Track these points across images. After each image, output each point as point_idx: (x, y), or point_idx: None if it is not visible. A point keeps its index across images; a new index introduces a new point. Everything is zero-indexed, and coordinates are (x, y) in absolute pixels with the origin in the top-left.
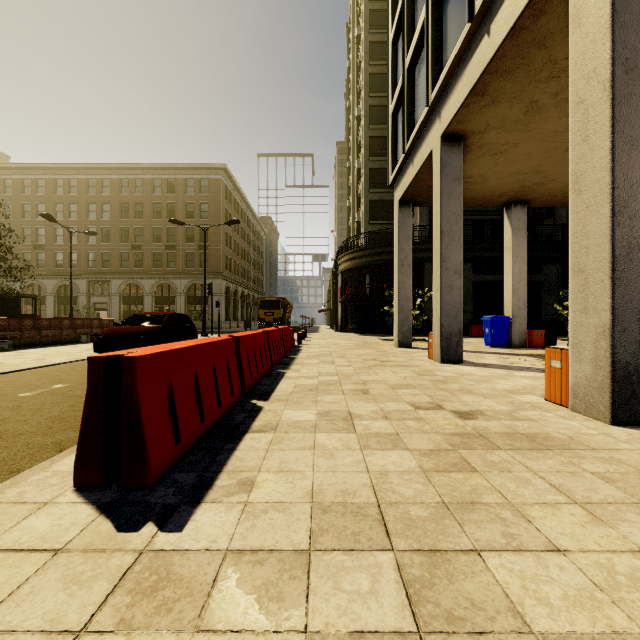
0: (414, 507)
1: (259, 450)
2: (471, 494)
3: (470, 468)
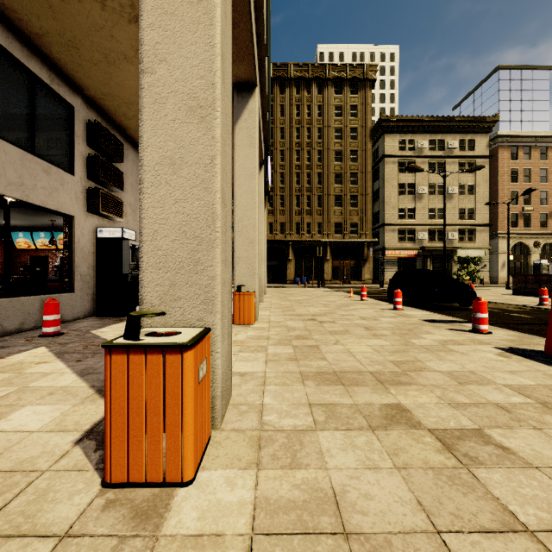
0: (417, 351)
1: (545, 370)
2: (394, 354)
3: (393, 362)
